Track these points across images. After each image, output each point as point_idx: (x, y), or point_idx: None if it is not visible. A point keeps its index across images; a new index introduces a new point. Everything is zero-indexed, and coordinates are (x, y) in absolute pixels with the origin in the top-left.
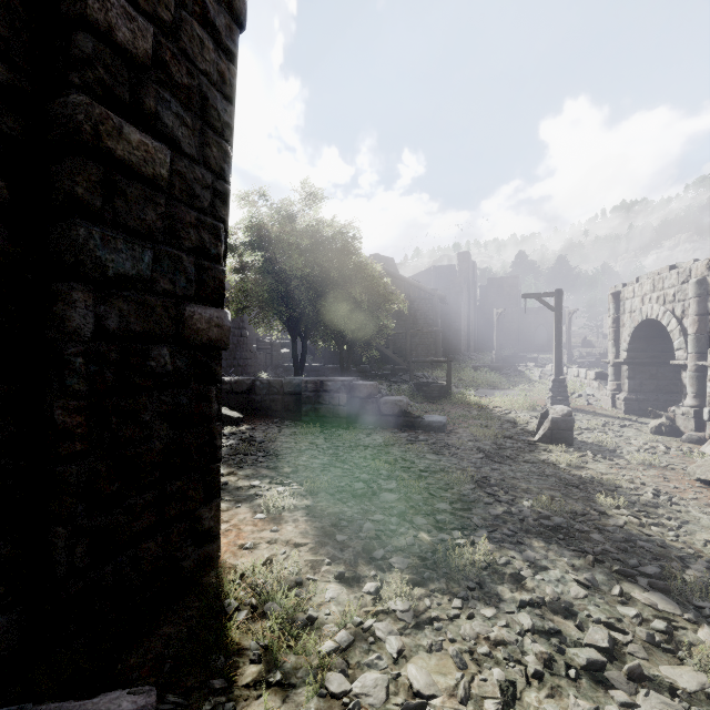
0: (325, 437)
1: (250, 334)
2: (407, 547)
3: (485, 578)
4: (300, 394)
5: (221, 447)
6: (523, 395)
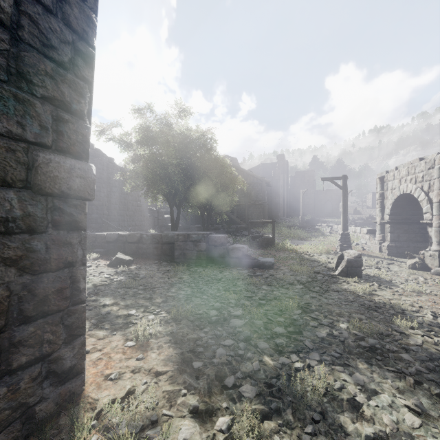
0: (190, 274)
1: (144, 205)
2: (254, 372)
3: (326, 406)
4: (173, 243)
5: (85, 289)
6: (322, 244)
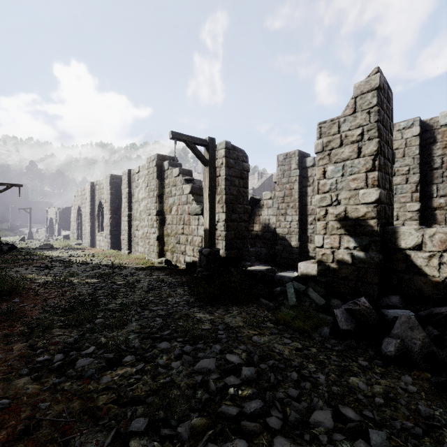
0: None
1: None
2: None
3: None
4: None
5: None
6: (18, 236)
